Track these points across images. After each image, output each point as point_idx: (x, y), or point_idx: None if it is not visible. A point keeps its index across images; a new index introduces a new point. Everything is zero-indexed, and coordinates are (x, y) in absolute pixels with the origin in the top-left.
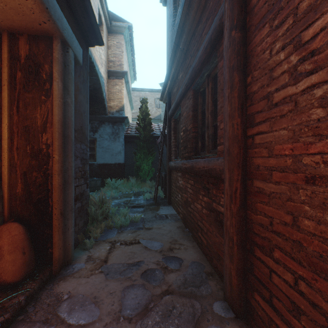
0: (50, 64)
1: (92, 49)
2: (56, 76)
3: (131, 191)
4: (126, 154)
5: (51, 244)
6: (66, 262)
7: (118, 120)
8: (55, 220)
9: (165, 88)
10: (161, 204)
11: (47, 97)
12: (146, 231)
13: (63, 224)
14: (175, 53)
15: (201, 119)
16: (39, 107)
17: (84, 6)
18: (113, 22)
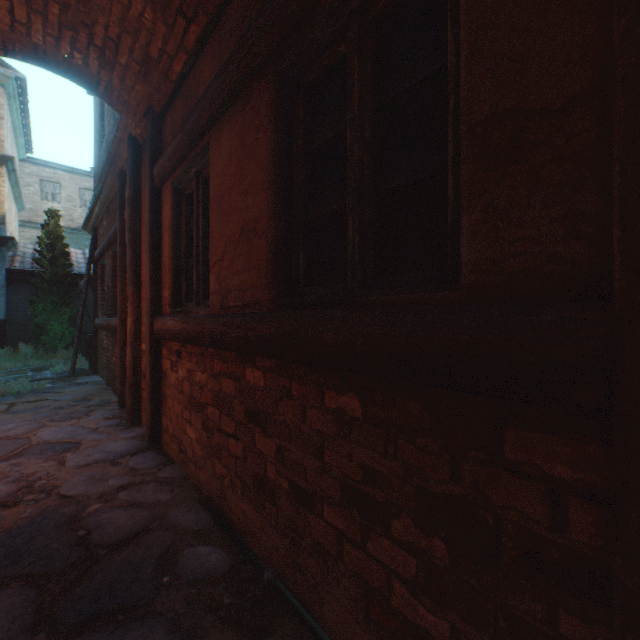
0: None
1: None
2: None
3: (25, 367)
4: (12, 302)
5: None
6: None
7: None
8: None
9: (90, 221)
10: (83, 375)
11: None
12: (56, 394)
13: None
14: (97, 201)
15: None
16: None
17: None
18: None
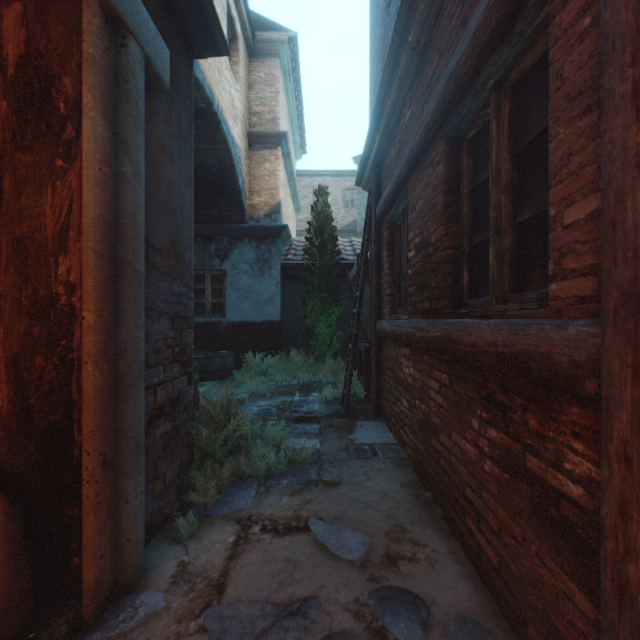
0: (77, 74)
1: (214, 86)
2: (88, 102)
3: (294, 381)
4: (285, 301)
5: (78, 545)
6: (122, 585)
7: (268, 233)
8: (86, 484)
9: (368, 154)
10: (359, 414)
11: (70, 160)
12: (325, 493)
13: (113, 489)
14: (395, 59)
15: (468, 213)
16: (50, 189)
17: None
18: (259, 34)
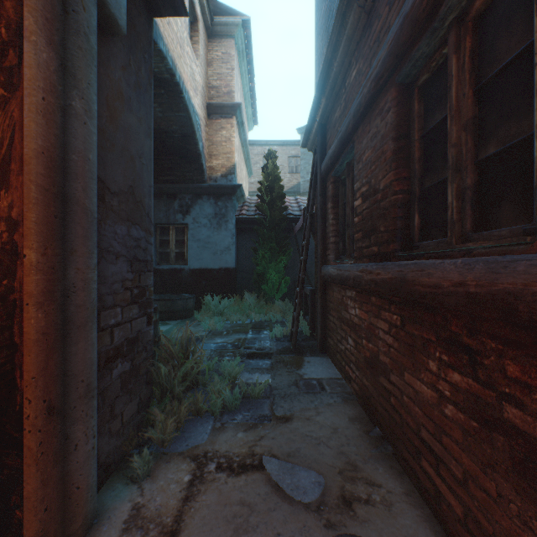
0: None
1: (176, 58)
2: (29, 25)
3: (247, 320)
4: (240, 251)
5: (21, 498)
6: (70, 535)
7: (224, 192)
8: (28, 434)
9: (314, 117)
10: (306, 350)
11: (11, 89)
12: (278, 428)
13: (60, 436)
14: (343, 20)
15: (419, 157)
16: None
17: None
18: (216, 18)
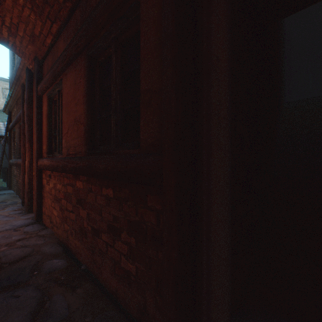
0: None
1: None
2: None
3: None
4: None
5: None
6: None
7: None
8: None
9: (7, 108)
10: (3, 190)
11: None
12: None
13: None
14: (11, 98)
15: None
16: None
17: None
18: None
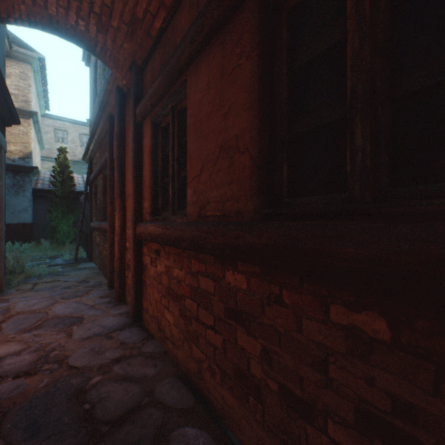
0: None
1: None
2: None
3: (44, 256)
4: (36, 211)
5: None
6: (1, 291)
7: (23, 170)
8: None
9: (87, 154)
10: (83, 262)
11: None
12: (65, 276)
13: None
14: (92, 139)
15: None
16: None
17: (10, 110)
18: (15, 47)
